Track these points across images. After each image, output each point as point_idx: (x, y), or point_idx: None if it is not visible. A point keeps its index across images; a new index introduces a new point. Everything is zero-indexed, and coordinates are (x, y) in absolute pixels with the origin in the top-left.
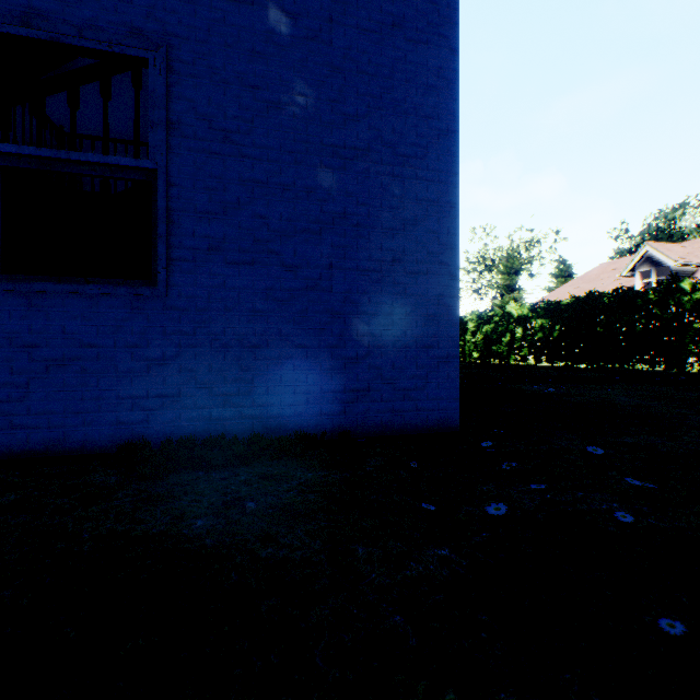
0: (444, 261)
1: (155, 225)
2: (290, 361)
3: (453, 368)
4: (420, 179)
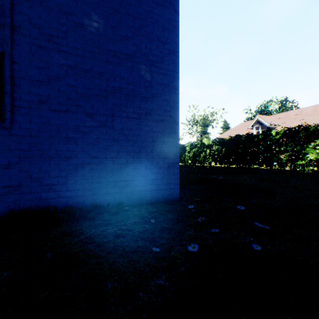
0: (172, 115)
1: (4, 86)
2: (89, 165)
3: (176, 168)
4: (160, 74)
